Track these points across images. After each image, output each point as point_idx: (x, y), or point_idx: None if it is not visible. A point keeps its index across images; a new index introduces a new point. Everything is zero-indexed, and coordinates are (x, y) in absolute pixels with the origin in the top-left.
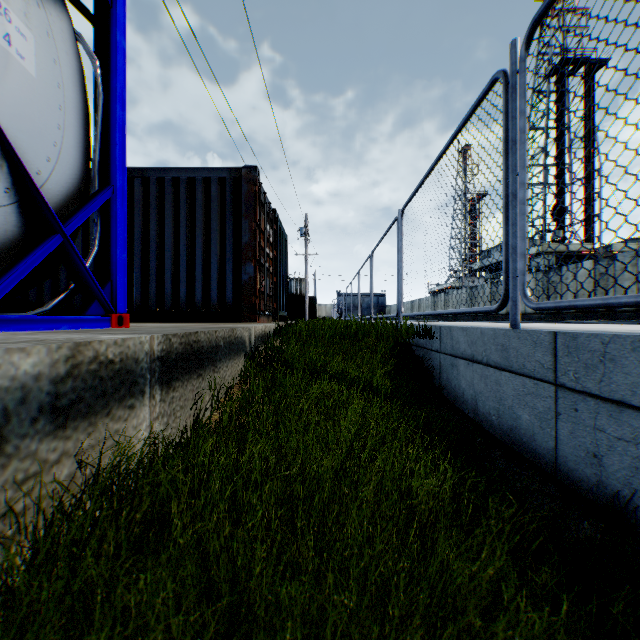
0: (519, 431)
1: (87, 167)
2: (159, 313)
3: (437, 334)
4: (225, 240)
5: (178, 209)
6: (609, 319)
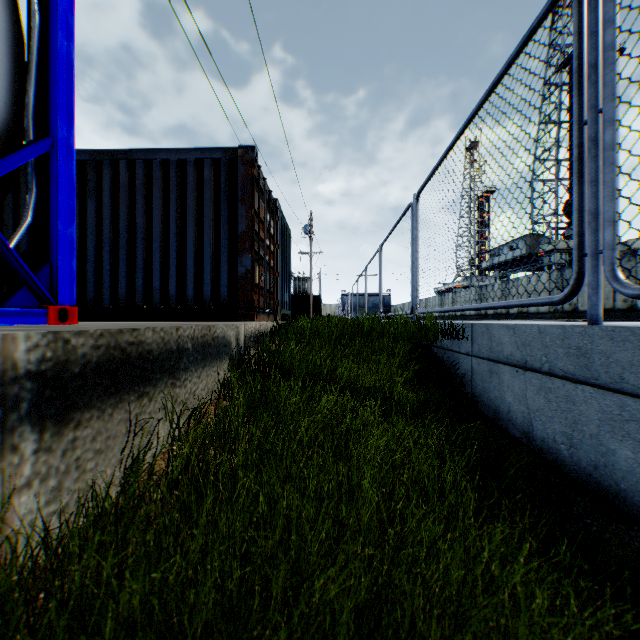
0: (612, 472)
1: (17, 112)
2: (146, 310)
3: (467, 333)
4: (219, 229)
5: (167, 195)
6: (630, 318)
